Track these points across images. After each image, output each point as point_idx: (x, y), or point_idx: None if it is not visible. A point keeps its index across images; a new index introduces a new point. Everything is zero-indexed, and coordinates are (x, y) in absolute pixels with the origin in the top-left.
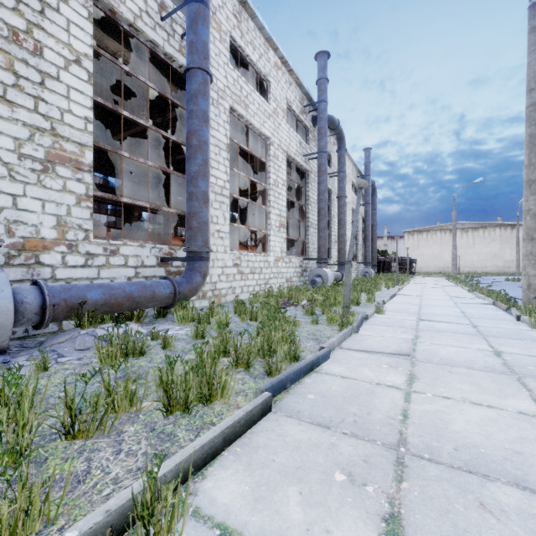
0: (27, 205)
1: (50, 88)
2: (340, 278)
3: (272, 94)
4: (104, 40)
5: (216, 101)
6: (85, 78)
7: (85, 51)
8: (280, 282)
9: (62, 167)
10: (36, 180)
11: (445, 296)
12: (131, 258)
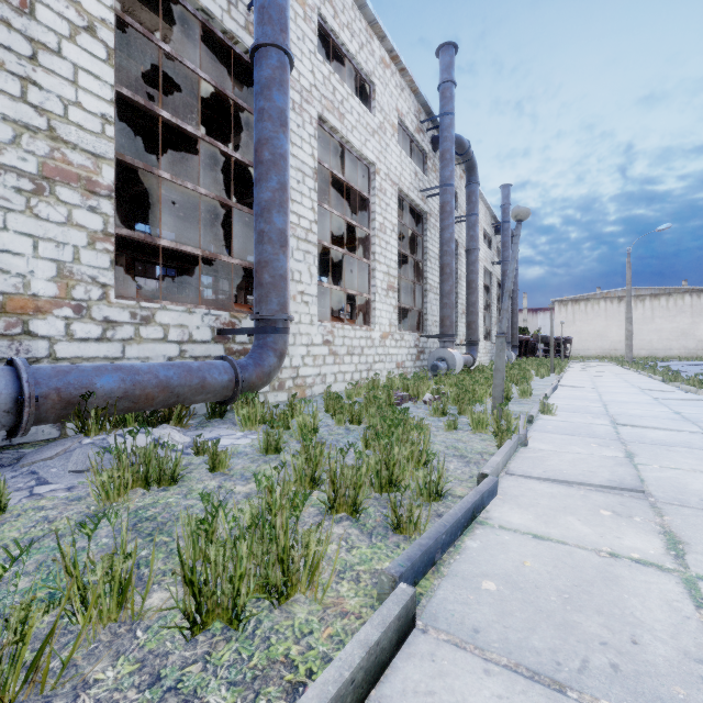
0: (8, 244)
1: (47, 66)
2: (471, 363)
3: (377, 101)
4: (135, 11)
5: (298, 106)
6: (101, 55)
7: (103, 15)
8: (388, 368)
9: (65, 189)
10: (24, 206)
11: (632, 388)
12: (172, 329)
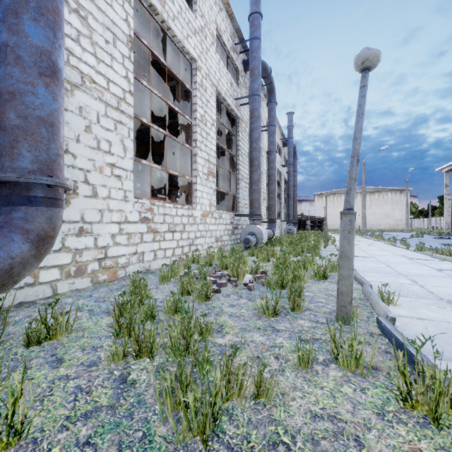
0: None
1: None
2: (271, 236)
3: (199, 6)
4: None
5: None
6: None
7: None
8: (208, 242)
9: None
10: None
11: (399, 256)
12: None
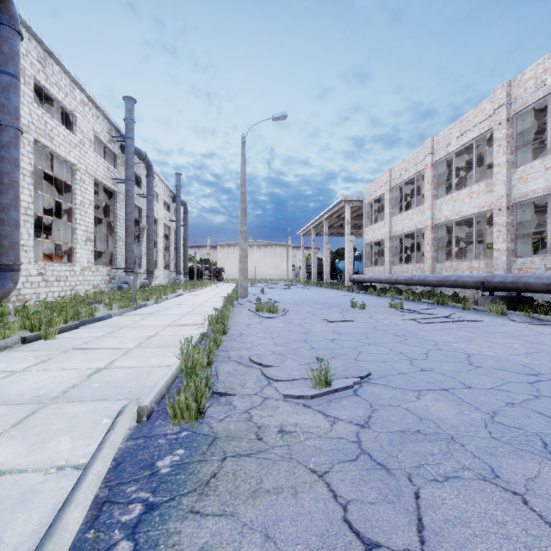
0: None
1: None
2: (148, 284)
3: (79, 127)
4: None
5: (20, 135)
6: None
7: None
8: (87, 289)
9: None
10: None
11: (215, 294)
12: None
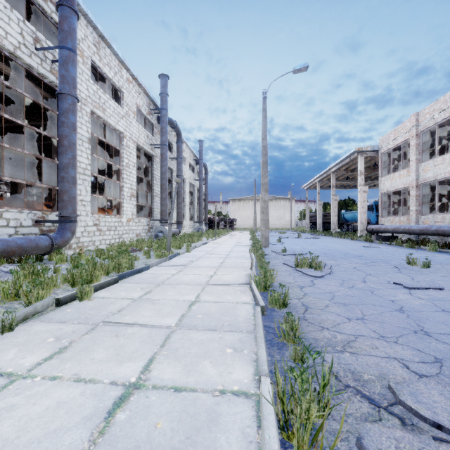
0: None
1: None
2: (178, 233)
3: (125, 101)
4: None
5: (80, 107)
6: None
7: None
8: (131, 237)
9: None
10: None
11: (235, 242)
12: (11, 220)
